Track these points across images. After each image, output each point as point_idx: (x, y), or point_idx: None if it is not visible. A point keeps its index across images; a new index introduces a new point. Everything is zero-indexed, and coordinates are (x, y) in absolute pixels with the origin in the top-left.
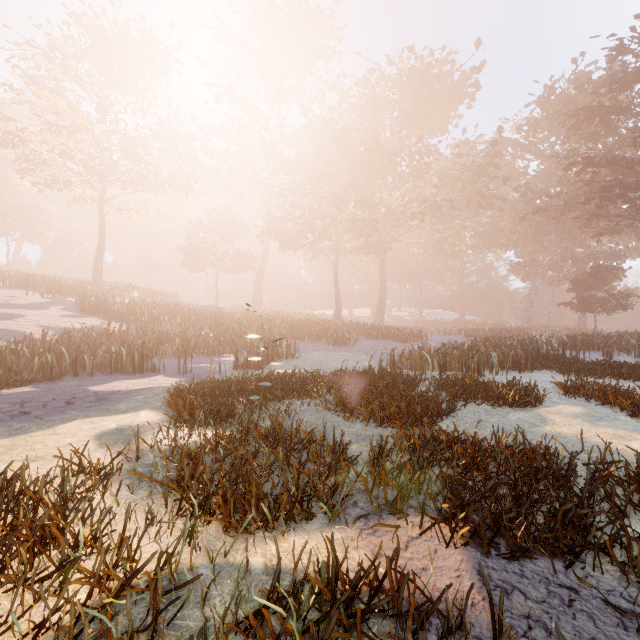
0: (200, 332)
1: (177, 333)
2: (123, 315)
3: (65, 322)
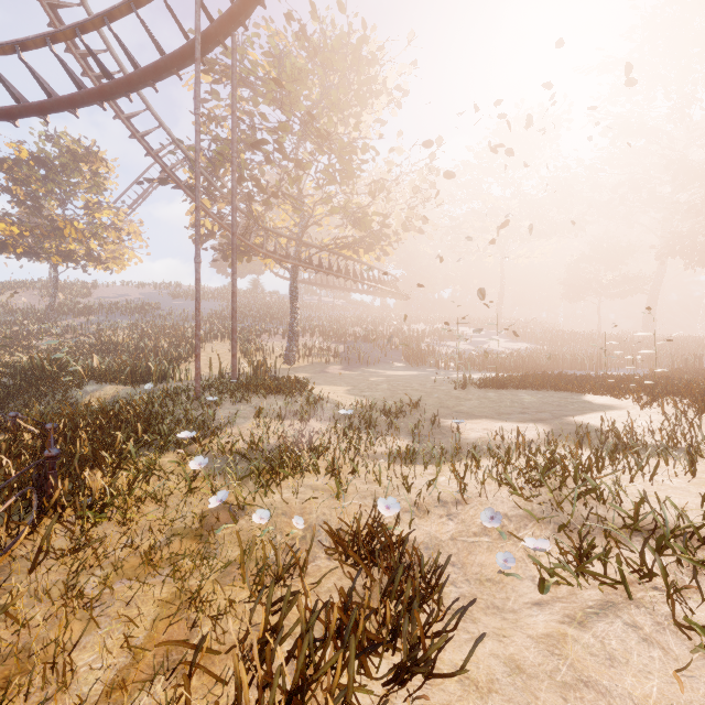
0: (611, 352)
1: (588, 353)
2: (550, 340)
3: (511, 345)
